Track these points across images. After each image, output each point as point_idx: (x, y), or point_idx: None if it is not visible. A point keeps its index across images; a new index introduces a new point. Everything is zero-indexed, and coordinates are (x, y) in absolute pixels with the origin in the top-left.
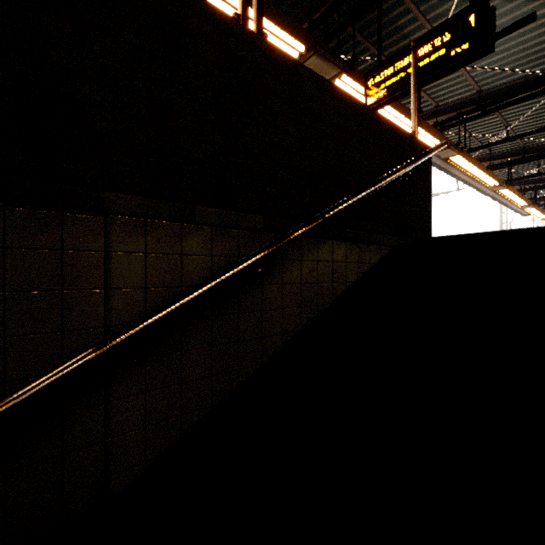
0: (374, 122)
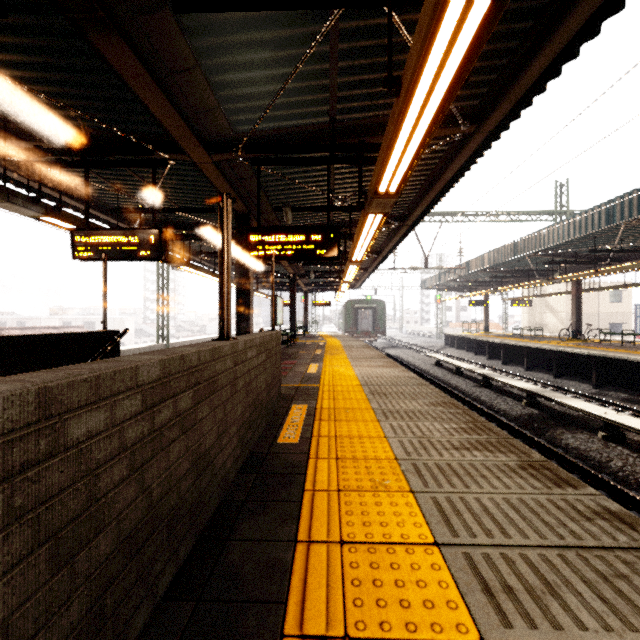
0: (56, 342)
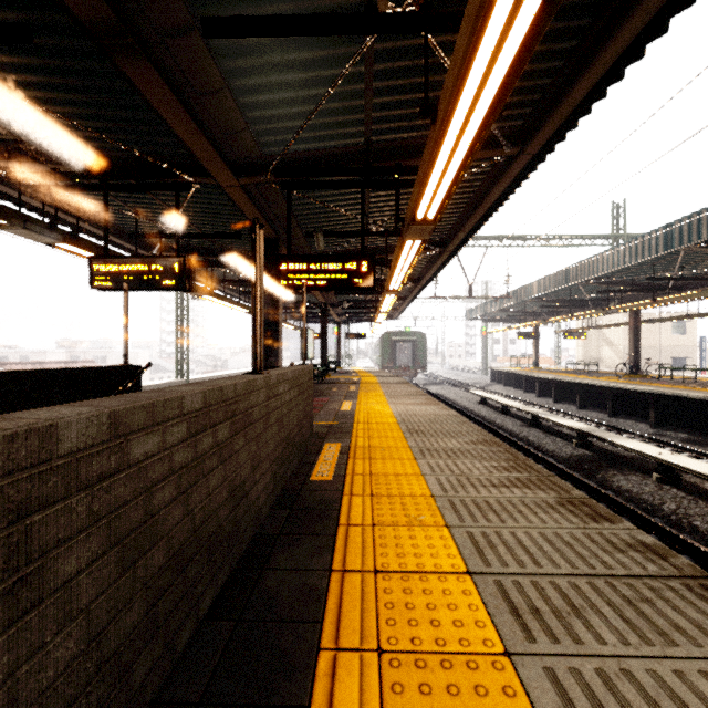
0: (78, 377)
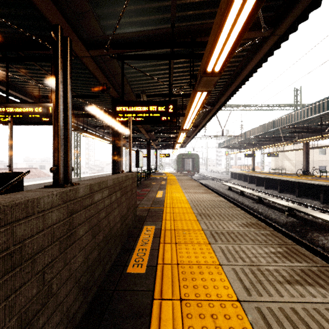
0: None
